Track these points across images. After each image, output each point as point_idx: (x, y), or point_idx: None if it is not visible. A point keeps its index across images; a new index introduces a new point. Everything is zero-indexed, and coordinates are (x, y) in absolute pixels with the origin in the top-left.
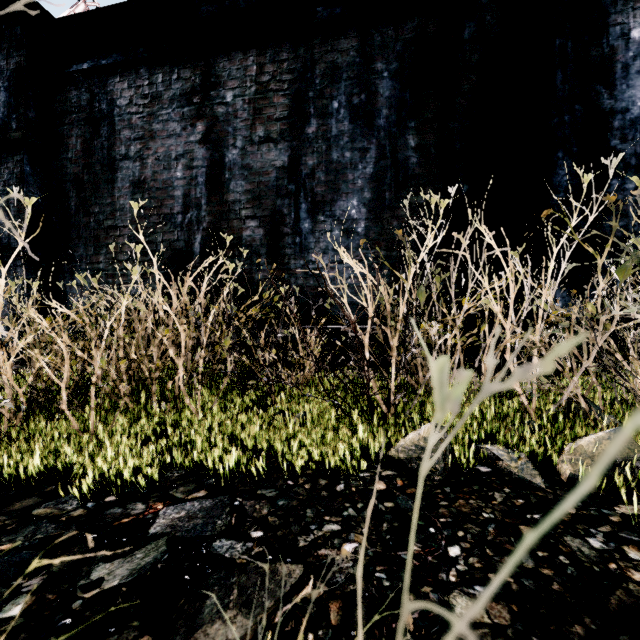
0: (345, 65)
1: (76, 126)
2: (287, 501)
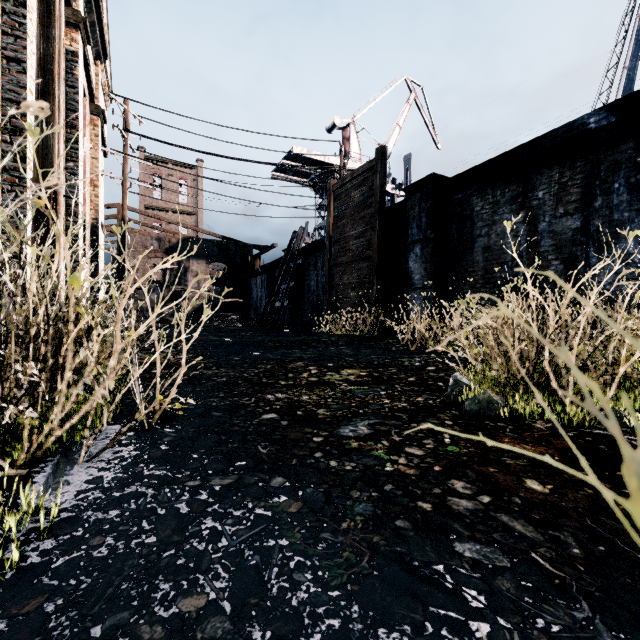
0: (623, 160)
1: (454, 224)
2: None
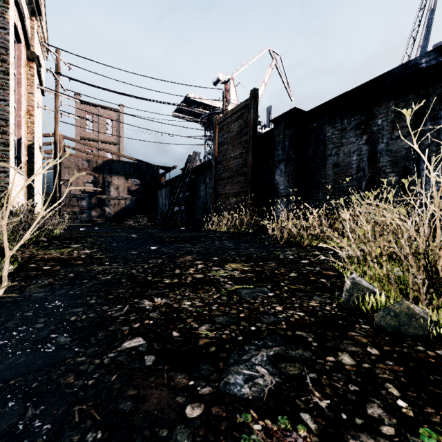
0: None
1: (310, 147)
2: None
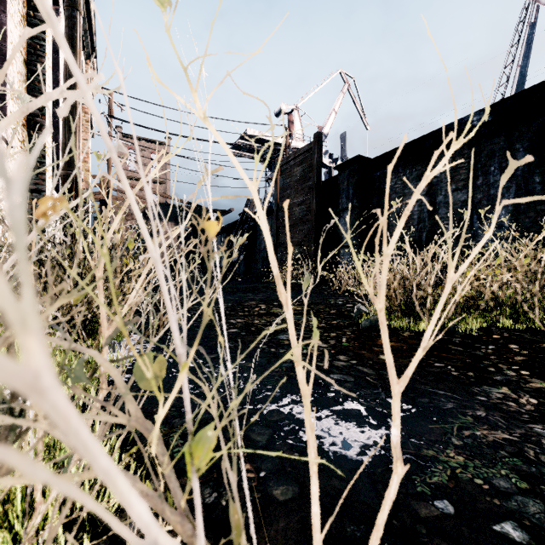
0: (497, 150)
1: (374, 196)
2: None
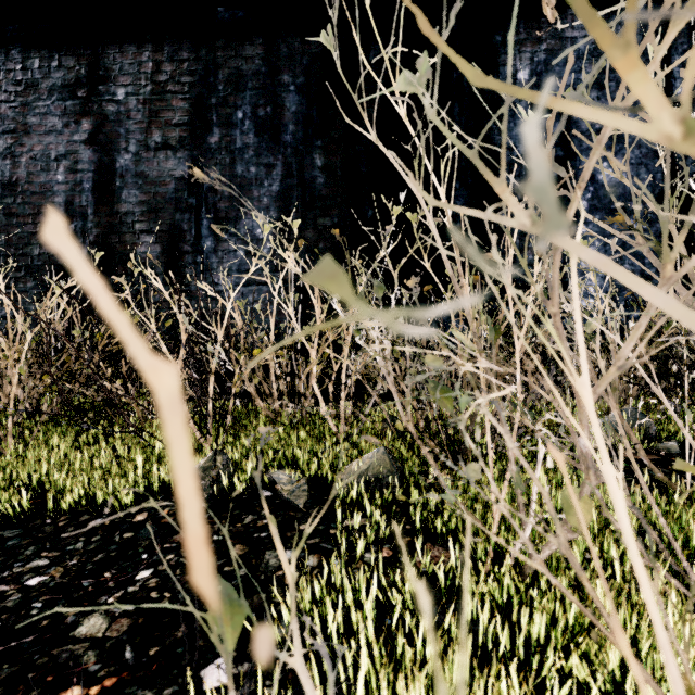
0: (250, 73)
1: None
2: (20, 540)
